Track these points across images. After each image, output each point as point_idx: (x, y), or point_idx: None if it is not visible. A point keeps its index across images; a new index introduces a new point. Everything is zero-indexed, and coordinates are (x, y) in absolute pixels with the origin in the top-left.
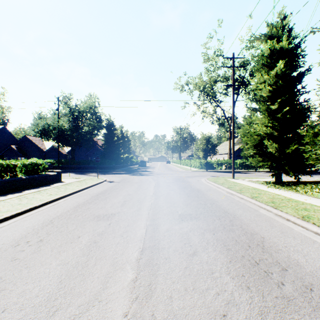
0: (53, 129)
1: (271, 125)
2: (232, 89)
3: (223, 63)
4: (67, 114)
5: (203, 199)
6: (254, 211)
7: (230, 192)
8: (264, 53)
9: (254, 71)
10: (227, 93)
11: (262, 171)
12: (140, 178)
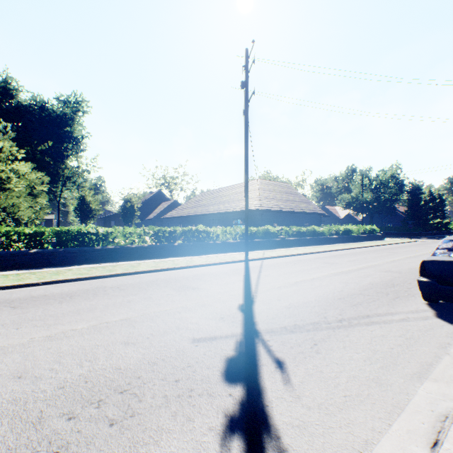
0: (354, 200)
1: None
2: None
3: None
4: (365, 185)
5: None
6: None
7: None
8: None
9: None
10: None
11: None
12: None
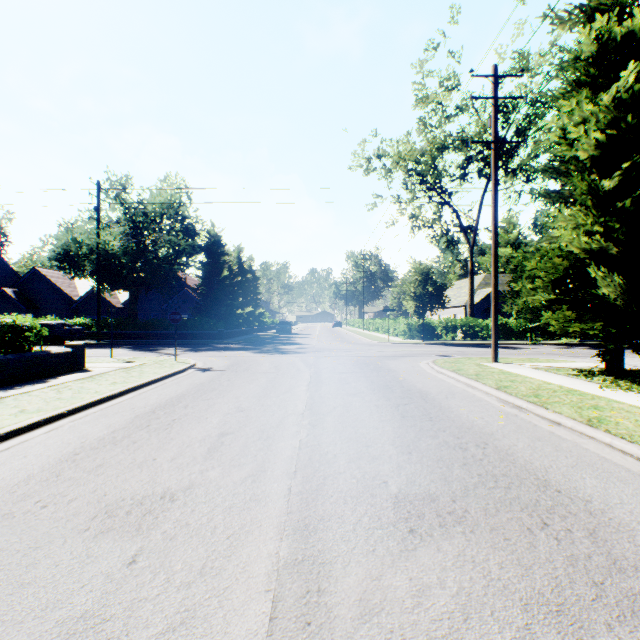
0: (90, 253)
1: (600, 230)
2: (493, 151)
3: (459, 107)
4: (120, 220)
5: (449, 428)
6: (635, 481)
7: (512, 402)
8: (581, 53)
9: (551, 100)
10: (465, 176)
11: (546, 344)
12: (276, 361)
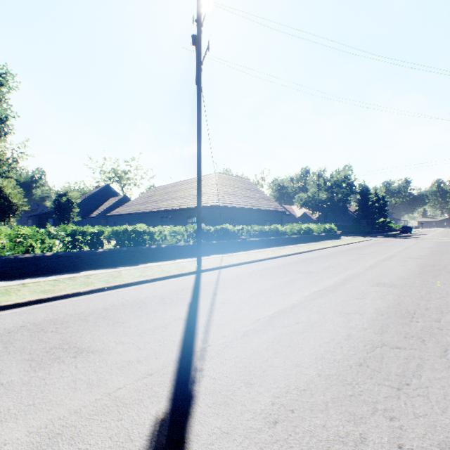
0: (310, 200)
1: None
2: None
3: None
4: (320, 185)
5: (446, 247)
6: None
7: None
8: None
9: None
10: None
11: None
12: (401, 240)
